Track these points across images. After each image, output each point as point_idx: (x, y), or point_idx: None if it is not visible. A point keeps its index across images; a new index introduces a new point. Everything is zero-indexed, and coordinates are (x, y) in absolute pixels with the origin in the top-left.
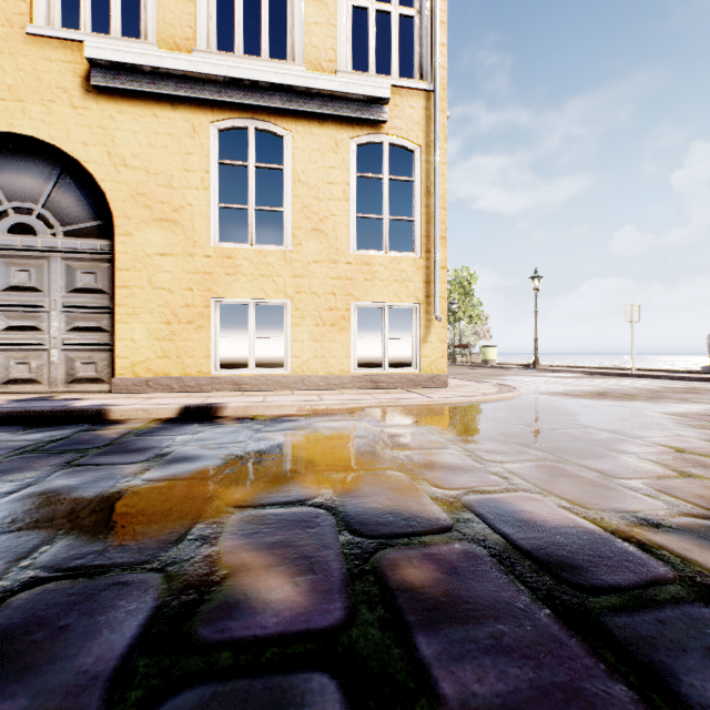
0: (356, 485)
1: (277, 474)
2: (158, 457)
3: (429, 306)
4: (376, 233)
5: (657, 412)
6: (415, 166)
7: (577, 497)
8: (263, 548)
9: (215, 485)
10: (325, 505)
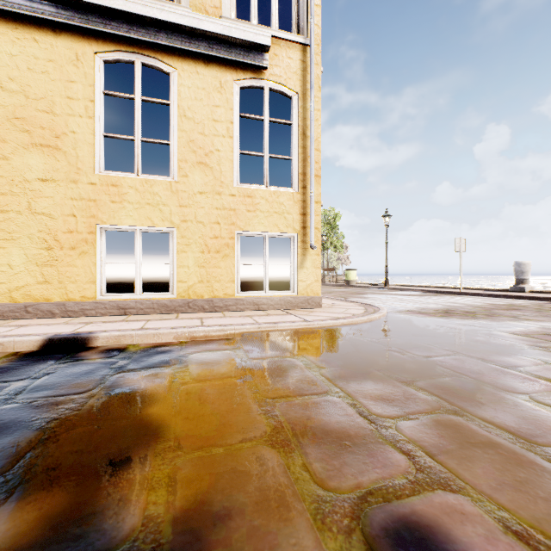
0: (205, 488)
1: (97, 464)
2: None
3: (305, 236)
4: (261, 175)
5: (504, 331)
6: (293, 111)
7: (518, 500)
8: None
9: None
10: None
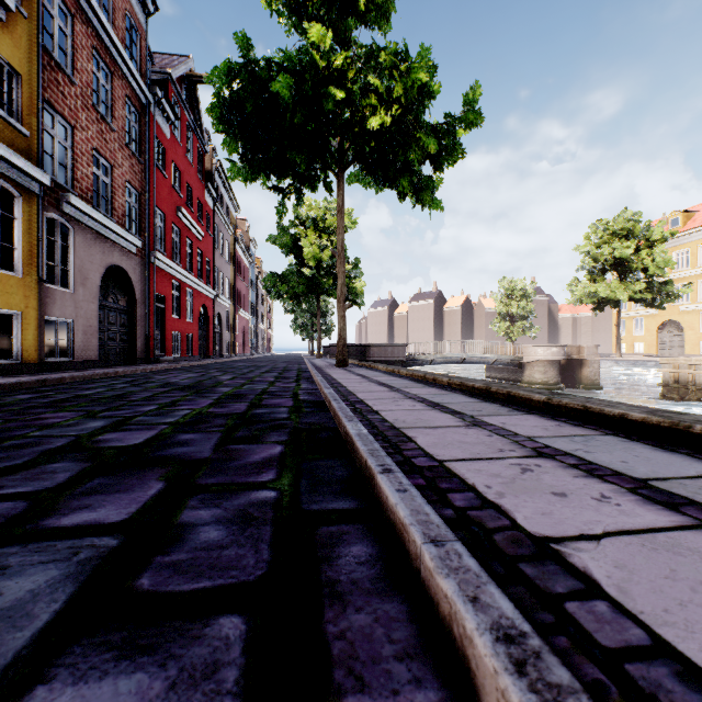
0: None
1: None
2: None
3: None
4: None
5: None
6: None
7: None
8: None
9: None
10: None
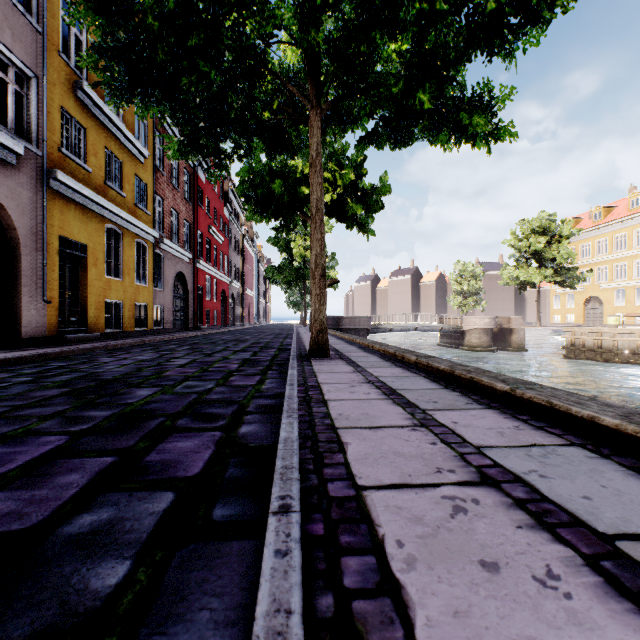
0: None
1: None
2: None
3: None
4: None
5: None
6: None
7: None
8: None
9: None
10: None
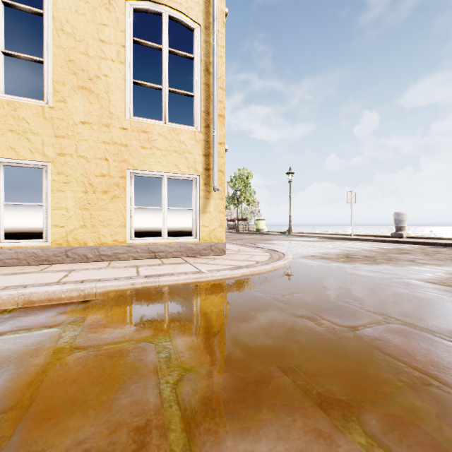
0: None
1: None
2: None
3: (208, 178)
4: None
5: (417, 279)
6: (195, 44)
7: None
8: None
9: None
10: None
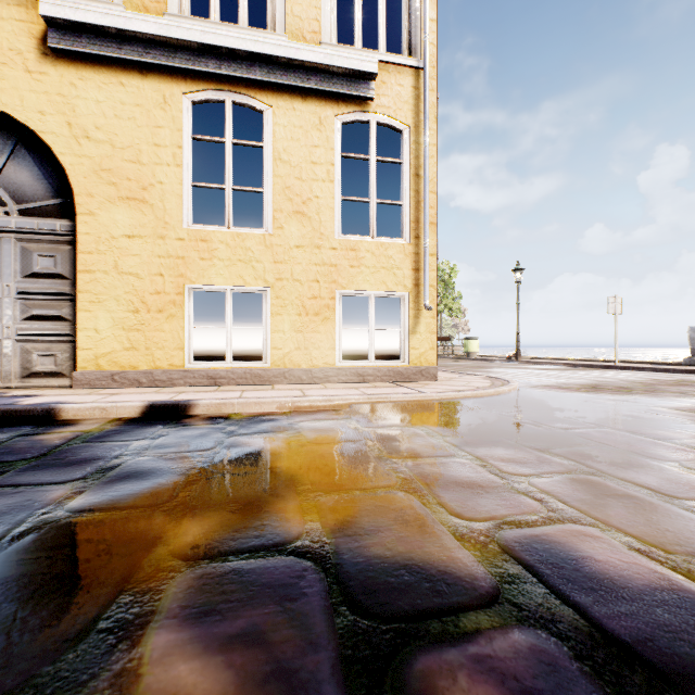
0: (352, 515)
1: (249, 497)
2: (99, 473)
3: (418, 295)
4: (360, 223)
5: (665, 407)
6: (403, 148)
7: (645, 531)
8: (214, 650)
9: (164, 517)
10: (312, 552)
